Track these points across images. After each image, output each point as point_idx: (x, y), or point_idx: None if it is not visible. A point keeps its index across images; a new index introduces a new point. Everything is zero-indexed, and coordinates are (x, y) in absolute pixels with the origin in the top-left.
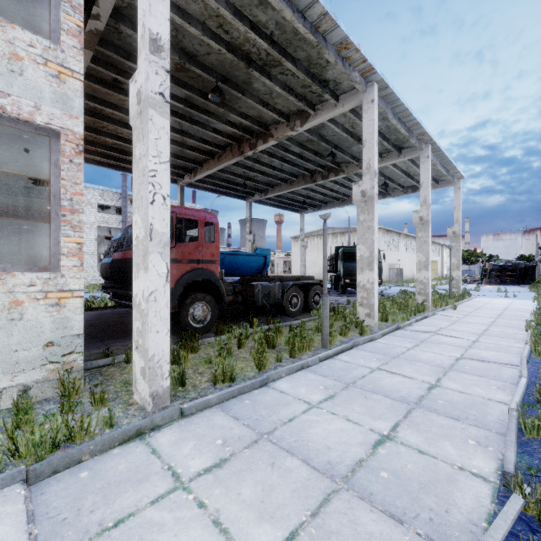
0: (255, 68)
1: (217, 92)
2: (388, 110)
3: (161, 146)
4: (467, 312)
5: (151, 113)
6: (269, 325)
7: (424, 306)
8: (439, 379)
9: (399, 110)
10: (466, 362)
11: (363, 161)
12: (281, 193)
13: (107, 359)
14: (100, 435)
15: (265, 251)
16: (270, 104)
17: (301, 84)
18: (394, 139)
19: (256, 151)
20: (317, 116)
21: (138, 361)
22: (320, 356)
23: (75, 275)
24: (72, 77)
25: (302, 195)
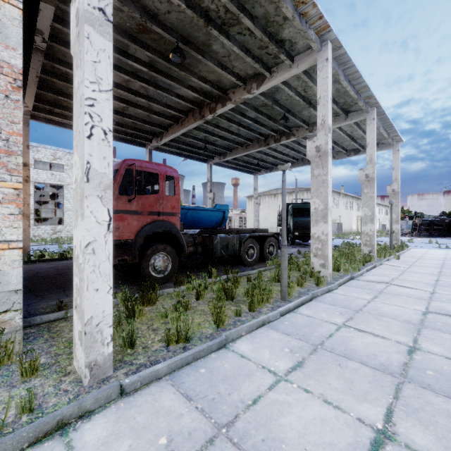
0: (214, 26)
1: (178, 52)
2: (340, 71)
3: (102, 71)
4: (410, 262)
5: (88, 30)
6: (227, 274)
7: (371, 256)
8: (415, 339)
9: (350, 72)
10: (435, 317)
11: (318, 118)
12: (237, 157)
13: (59, 313)
14: (11, 427)
15: (223, 207)
16: (228, 67)
17: (258, 45)
18: (342, 102)
19: (215, 115)
20: (272, 78)
21: (76, 323)
22: (281, 310)
23: (12, 224)
24: (8, 3)
25: (256, 158)
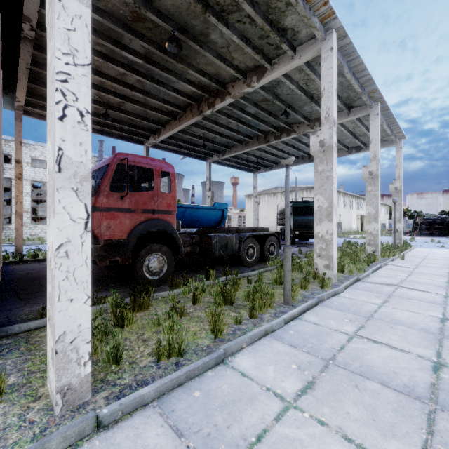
0: (212, 13)
1: (174, 41)
2: (344, 63)
3: (77, 42)
4: (416, 262)
5: None
6: (226, 276)
7: (375, 256)
8: (438, 352)
9: (354, 64)
10: None
11: (322, 111)
12: (237, 155)
13: (41, 321)
14: None
15: (222, 205)
16: (227, 59)
17: (258, 35)
18: (345, 97)
19: (214, 110)
20: (273, 70)
21: (49, 338)
22: (285, 317)
23: None
24: None
25: (255, 156)
